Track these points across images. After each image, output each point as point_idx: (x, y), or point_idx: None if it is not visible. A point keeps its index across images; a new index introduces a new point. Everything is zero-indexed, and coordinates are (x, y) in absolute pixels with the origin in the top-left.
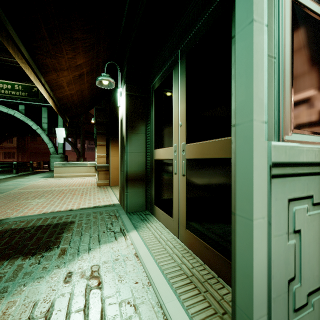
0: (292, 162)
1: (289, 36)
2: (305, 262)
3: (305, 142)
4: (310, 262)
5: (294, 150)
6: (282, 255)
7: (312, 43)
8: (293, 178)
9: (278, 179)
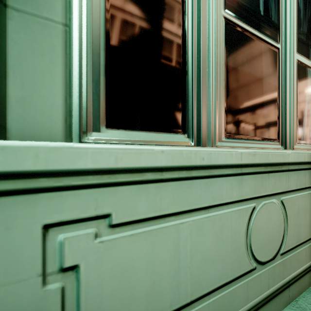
0: (56, 170)
1: (100, 0)
2: (92, 308)
3: (136, 141)
4: (103, 306)
5: (60, 153)
6: (26, 309)
7: (150, 16)
8: (59, 193)
9: (14, 197)
